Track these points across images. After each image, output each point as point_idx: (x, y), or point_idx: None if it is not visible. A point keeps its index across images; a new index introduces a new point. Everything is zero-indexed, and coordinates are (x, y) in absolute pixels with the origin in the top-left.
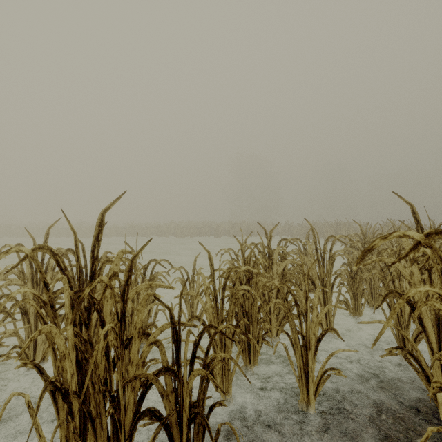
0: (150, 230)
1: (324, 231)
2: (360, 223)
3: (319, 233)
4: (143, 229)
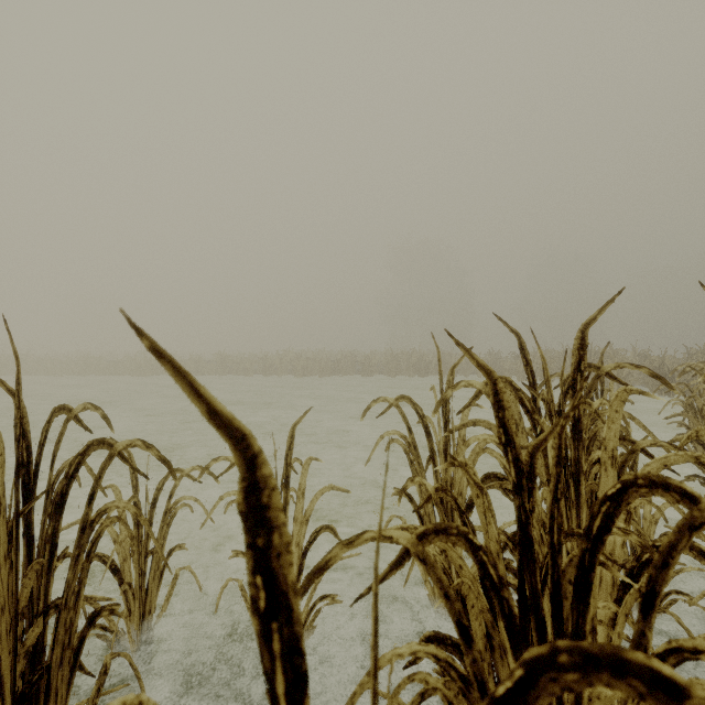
0: (252, 364)
1: (568, 366)
2: (634, 351)
3: (553, 370)
4: (240, 363)
